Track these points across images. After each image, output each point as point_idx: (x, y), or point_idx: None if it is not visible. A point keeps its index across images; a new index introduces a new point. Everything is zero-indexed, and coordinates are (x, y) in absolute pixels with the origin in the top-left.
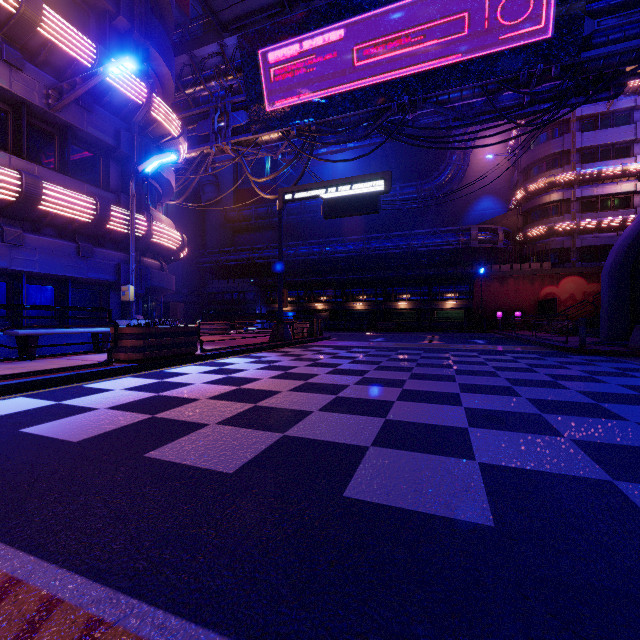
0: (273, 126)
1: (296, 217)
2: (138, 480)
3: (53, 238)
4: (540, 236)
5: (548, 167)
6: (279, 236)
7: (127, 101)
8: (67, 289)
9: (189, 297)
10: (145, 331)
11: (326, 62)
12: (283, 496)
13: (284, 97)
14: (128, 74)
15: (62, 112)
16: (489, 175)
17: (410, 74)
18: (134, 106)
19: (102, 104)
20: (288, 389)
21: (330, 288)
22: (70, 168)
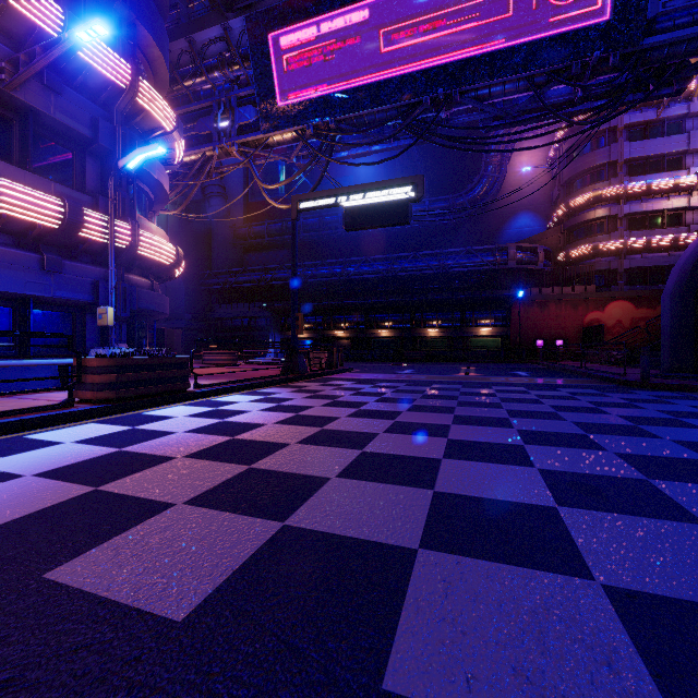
0: (286, 123)
1: (314, 234)
2: (0, 646)
3: (9, 247)
4: (584, 256)
5: (593, 180)
6: (293, 251)
7: (106, 84)
8: (28, 311)
9: (193, 323)
10: (118, 363)
11: (347, 48)
12: (266, 693)
13: (299, 89)
14: (107, 50)
15: (21, 92)
16: (527, 189)
17: (445, 63)
18: (116, 90)
19: (75, 86)
20: (298, 440)
21: (352, 313)
22: (32, 162)
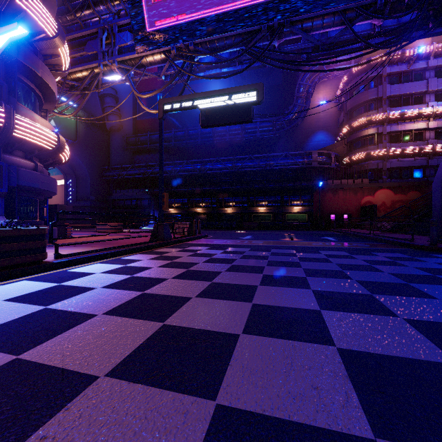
0: (155, 45)
1: (181, 142)
2: None
3: None
4: (360, 160)
5: (366, 110)
6: (159, 143)
7: None
8: None
9: (96, 203)
10: None
11: None
12: None
13: (165, 17)
14: None
15: None
16: (322, 116)
17: None
18: None
19: None
20: (114, 364)
21: (207, 197)
22: None
